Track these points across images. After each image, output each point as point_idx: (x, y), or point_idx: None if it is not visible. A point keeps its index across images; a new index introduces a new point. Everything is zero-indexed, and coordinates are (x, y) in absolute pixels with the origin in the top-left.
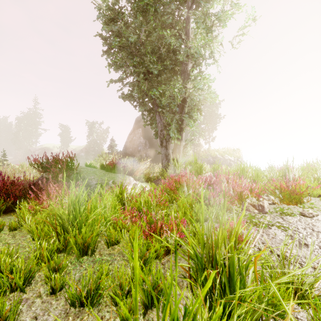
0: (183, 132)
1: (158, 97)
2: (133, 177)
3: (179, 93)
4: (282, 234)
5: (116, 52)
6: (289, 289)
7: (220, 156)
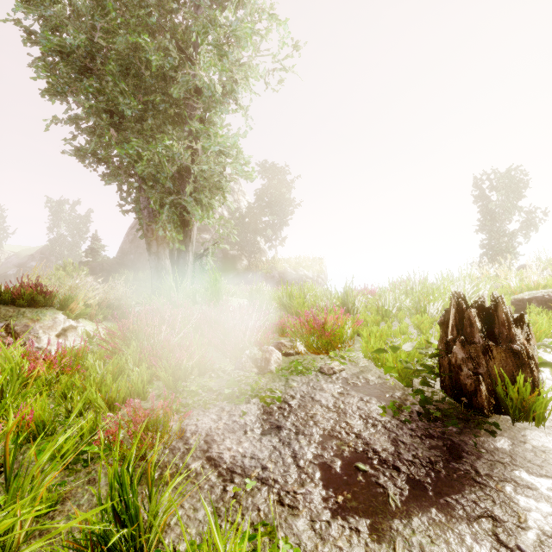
0: (192, 228)
1: (136, 159)
2: (64, 314)
3: (169, 155)
4: (257, 413)
5: (56, 62)
6: (110, 549)
7: (291, 270)
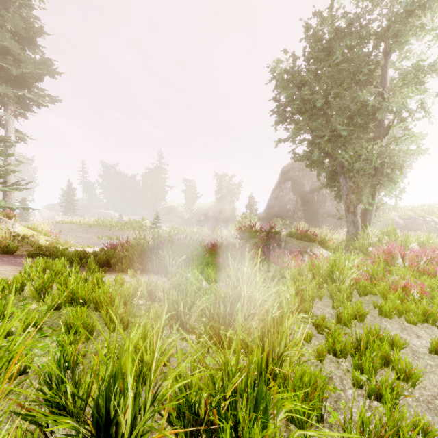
0: (375, 195)
1: (347, 159)
2: (326, 246)
3: (379, 156)
4: None
5: (291, 113)
6: None
7: (416, 217)
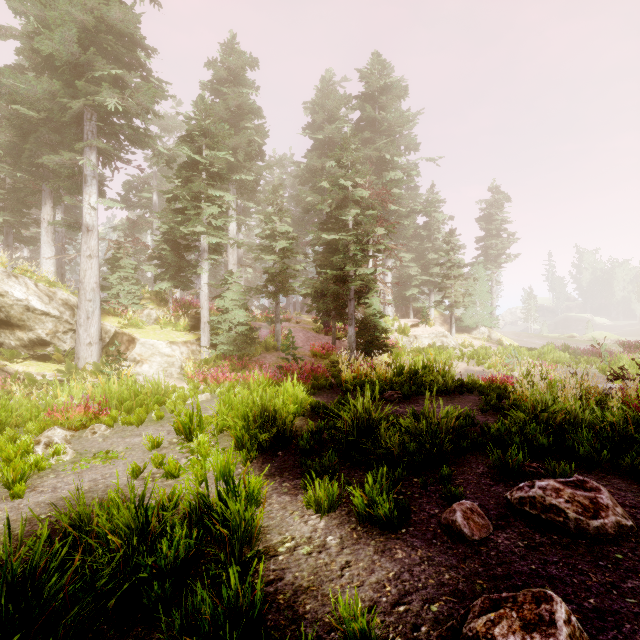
0: None
1: None
2: None
3: None
4: None
5: None
6: None
7: None
